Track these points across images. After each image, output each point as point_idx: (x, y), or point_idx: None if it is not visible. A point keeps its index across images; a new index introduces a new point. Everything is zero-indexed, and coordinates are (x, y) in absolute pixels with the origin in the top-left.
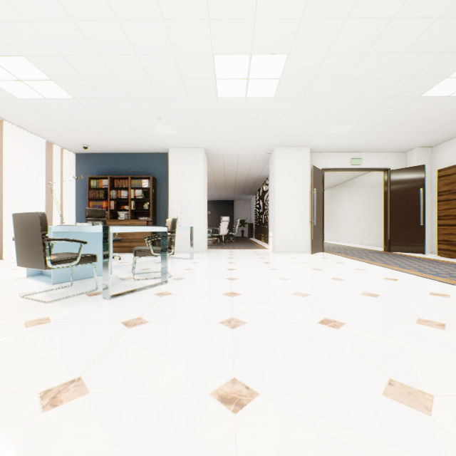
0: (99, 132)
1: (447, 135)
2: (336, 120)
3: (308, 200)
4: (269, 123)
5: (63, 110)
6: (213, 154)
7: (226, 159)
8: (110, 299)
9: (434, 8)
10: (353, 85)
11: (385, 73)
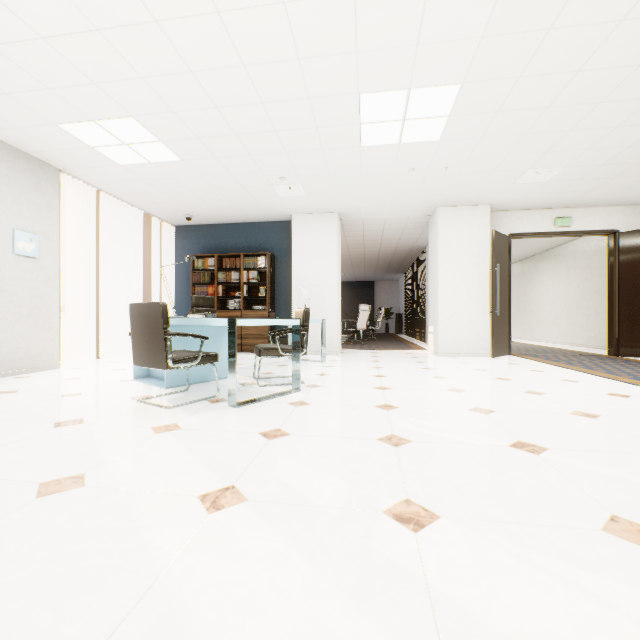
0: (207, 198)
1: None
2: (531, 164)
3: (487, 280)
4: (431, 175)
5: (167, 175)
6: (350, 219)
7: (368, 226)
8: (237, 407)
9: None
10: (559, 115)
11: (610, 94)
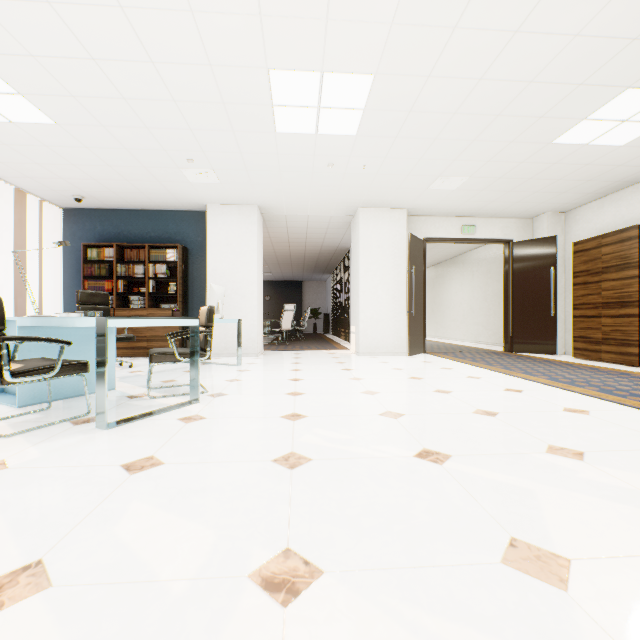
0: (99, 177)
1: (584, 196)
2: (442, 171)
3: (404, 282)
4: (350, 173)
5: (39, 141)
6: (272, 214)
7: (291, 223)
8: (108, 429)
9: (570, 23)
10: (464, 123)
11: (506, 108)
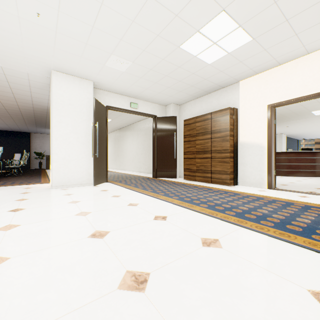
0: None
1: (188, 96)
2: (113, 49)
3: (91, 133)
4: (26, 19)
5: None
6: None
7: None
8: None
9: None
10: None
11: None
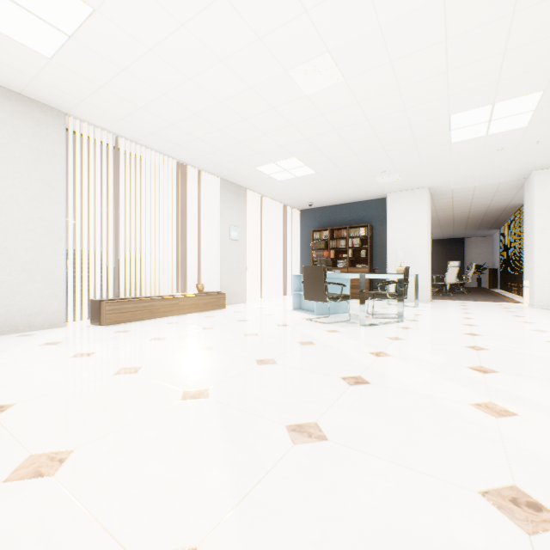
0: (325, 191)
1: None
2: None
3: None
4: (521, 149)
5: (304, 182)
6: (438, 191)
7: (456, 194)
8: (365, 326)
9: None
10: None
11: None
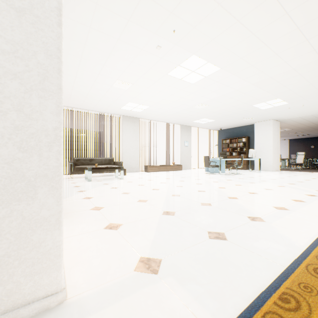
0: (224, 124)
1: None
2: None
3: None
4: (299, 107)
5: (213, 123)
6: (281, 120)
7: (293, 120)
8: (221, 175)
9: None
10: None
11: None
